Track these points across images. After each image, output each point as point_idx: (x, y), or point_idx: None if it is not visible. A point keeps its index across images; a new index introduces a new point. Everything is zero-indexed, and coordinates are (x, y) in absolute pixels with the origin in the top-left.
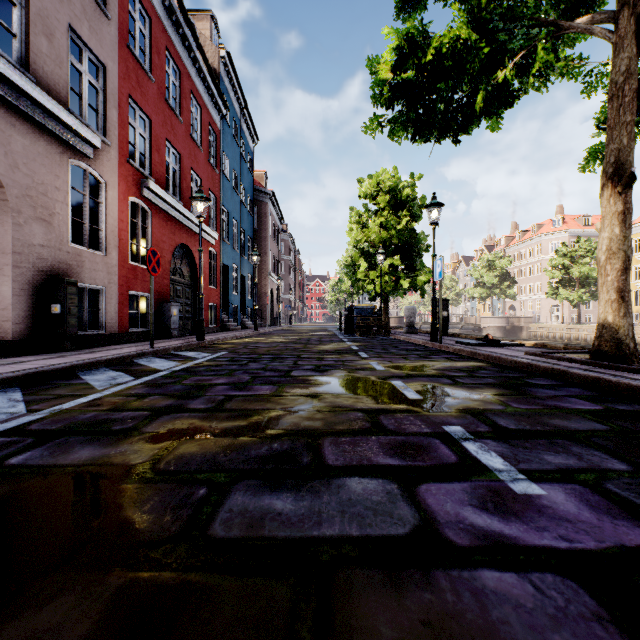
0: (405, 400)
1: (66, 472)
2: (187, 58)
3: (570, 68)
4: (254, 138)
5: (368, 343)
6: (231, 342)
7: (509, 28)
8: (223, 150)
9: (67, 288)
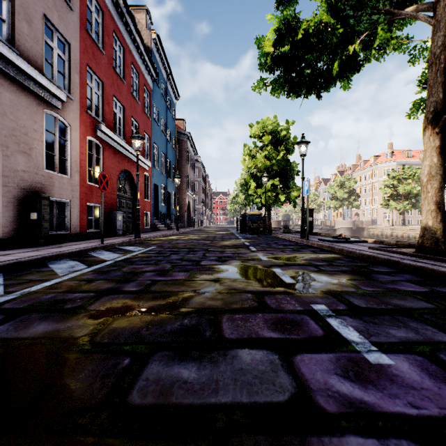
0: (283, 284)
1: (23, 344)
2: (129, 39)
3: (400, 44)
4: (176, 96)
5: (256, 240)
6: (159, 239)
7: (357, 15)
8: (154, 104)
9: (42, 201)
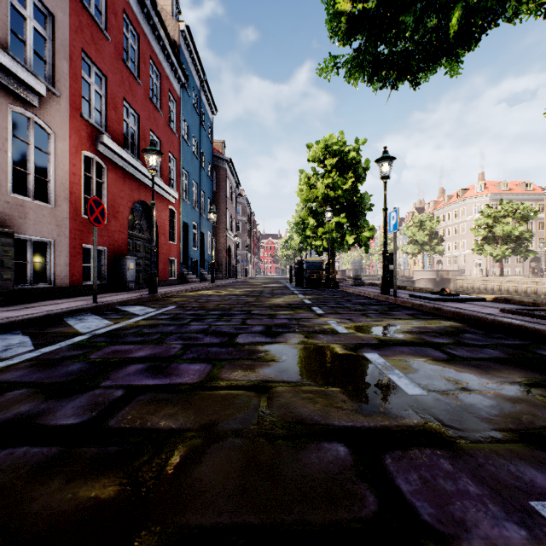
0: (405, 400)
1: None
2: (146, 25)
3: (539, 4)
4: (213, 109)
5: (319, 296)
6: (185, 295)
7: None
8: (183, 117)
9: None
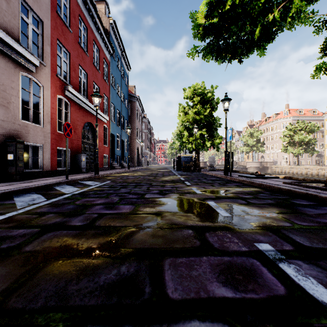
0: (220, 218)
1: None
2: (91, 22)
3: (306, 18)
4: (128, 68)
5: (189, 176)
6: (114, 175)
7: None
8: (111, 73)
9: (17, 145)
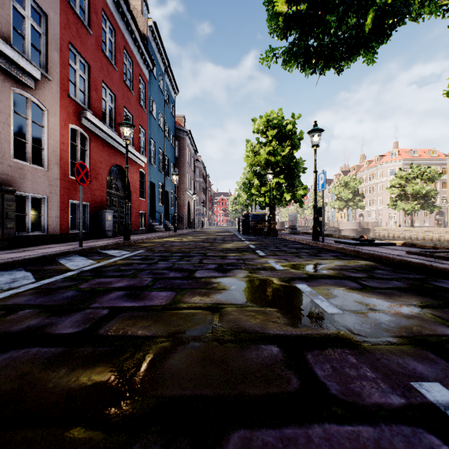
0: (325, 317)
1: None
2: (121, 21)
3: (438, 6)
4: (175, 90)
5: (262, 242)
6: (153, 241)
7: None
8: (151, 96)
9: (4, 195)
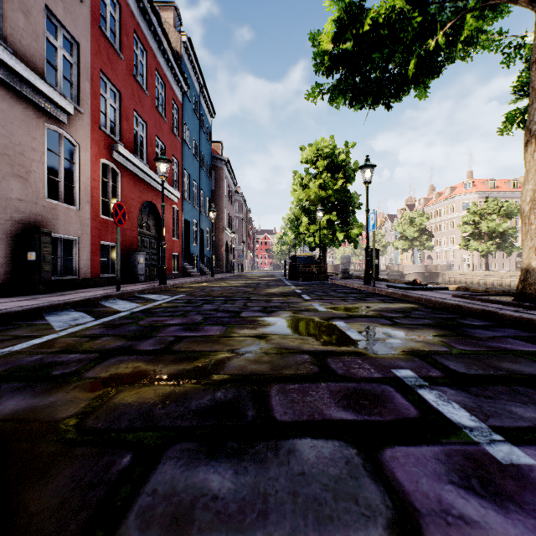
0: (350, 341)
1: None
2: (153, 41)
3: (490, 41)
4: (212, 113)
5: (309, 287)
6: (190, 286)
7: (439, 1)
8: (185, 122)
9: (42, 237)
